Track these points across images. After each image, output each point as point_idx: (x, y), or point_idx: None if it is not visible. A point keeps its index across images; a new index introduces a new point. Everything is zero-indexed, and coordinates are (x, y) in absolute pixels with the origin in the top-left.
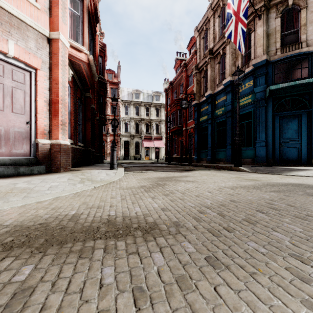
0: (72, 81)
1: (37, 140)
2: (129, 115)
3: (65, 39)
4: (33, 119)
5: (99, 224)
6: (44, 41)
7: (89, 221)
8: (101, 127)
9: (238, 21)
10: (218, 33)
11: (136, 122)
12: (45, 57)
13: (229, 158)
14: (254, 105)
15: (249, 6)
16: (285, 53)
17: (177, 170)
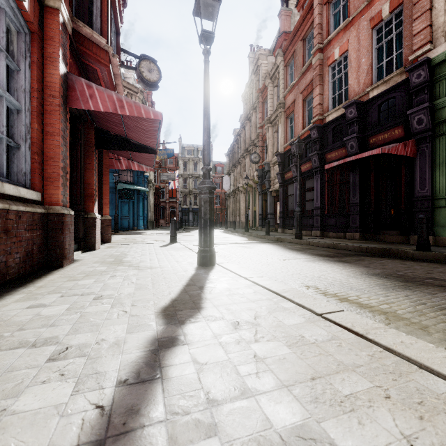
0: None
1: None
2: None
3: None
4: None
5: None
6: None
7: None
8: None
9: None
10: None
11: None
12: None
13: None
14: None
15: None
16: None
17: None
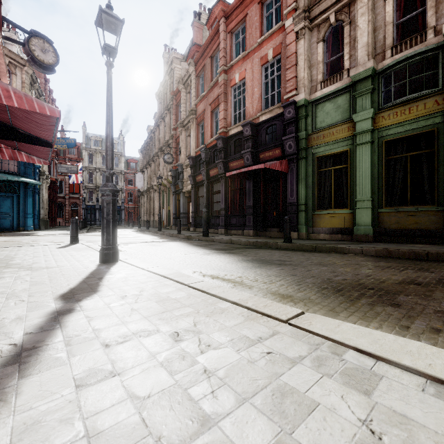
0: None
1: None
2: None
3: None
4: None
5: None
6: None
7: None
8: None
9: None
10: None
11: None
12: None
13: None
14: None
15: None
16: None
17: None
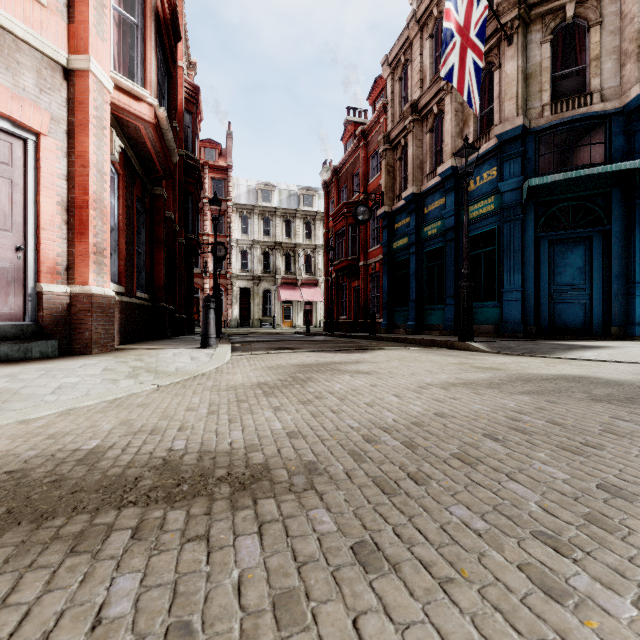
0: (121, 162)
1: (41, 285)
2: (250, 235)
3: (104, 72)
4: (32, 241)
5: (142, 471)
6: (56, 75)
7: (122, 465)
8: (190, 260)
9: (467, 46)
10: (429, 69)
11: (265, 250)
12: (59, 109)
13: (450, 323)
14: (499, 218)
15: (489, 17)
16: (559, 113)
17: (342, 350)
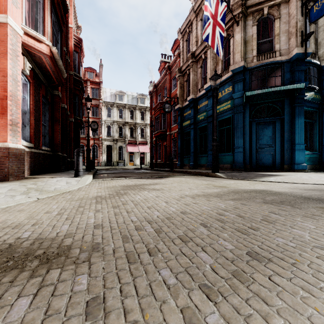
0: (31, 75)
1: None
2: (112, 118)
3: (17, 25)
4: None
5: None
6: None
7: None
8: (78, 130)
9: (216, 24)
10: (200, 36)
11: (120, 125)
12: None
13: (210, 163)
14: (232, 111)
15: (228, 12)
16: (261, 60)
17: (151, 177)
